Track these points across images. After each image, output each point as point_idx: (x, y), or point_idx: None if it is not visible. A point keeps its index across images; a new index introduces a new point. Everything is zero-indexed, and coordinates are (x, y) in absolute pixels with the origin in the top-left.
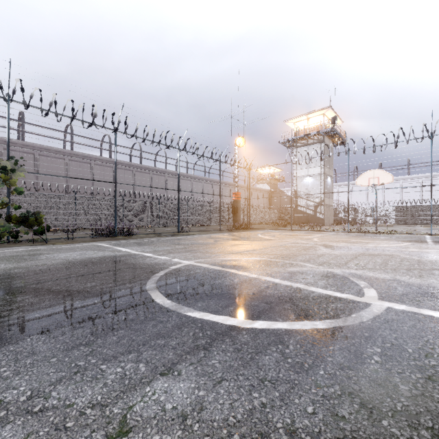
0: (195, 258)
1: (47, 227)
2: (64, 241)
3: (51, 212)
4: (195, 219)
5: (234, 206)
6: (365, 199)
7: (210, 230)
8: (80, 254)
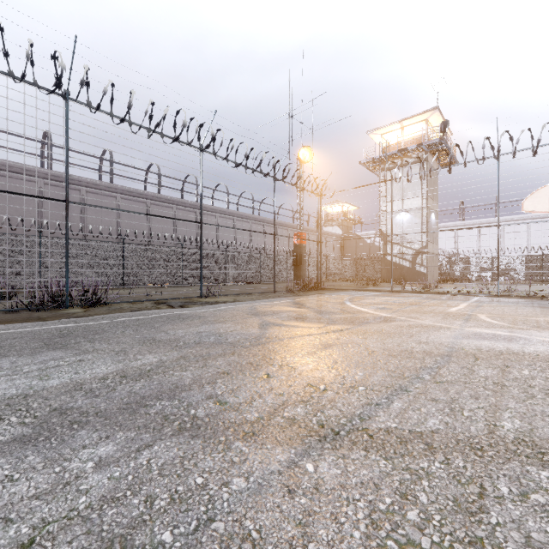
0: None
1: None
2: None
3: None
4: (237, 274)
5: (297, 253)
6: (476, 246)
7: (257, 293)
8: None
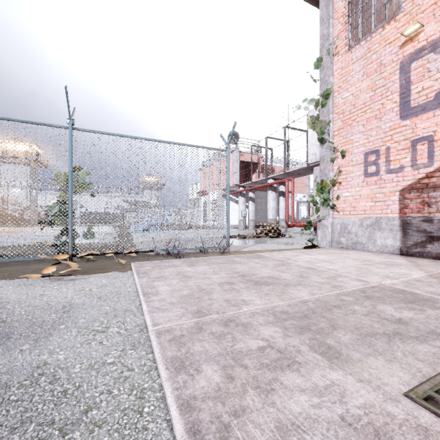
0: None
1: None
2: None
3: None
4: None
5: None
6: None
7: None
8: None
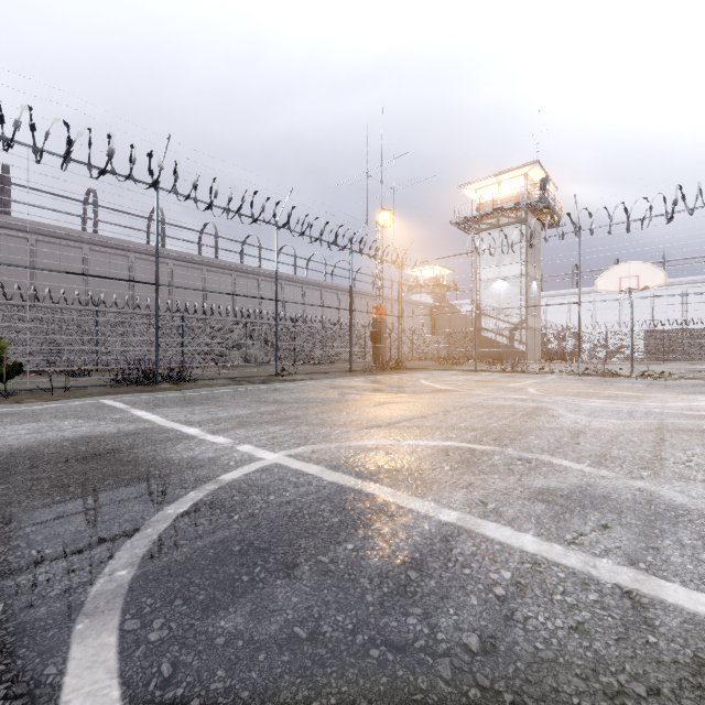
0: (292, 441)
1: (17, 367)
2: (47, 395)
3: (52, 339)
4: (308, 352)
5: (376, 329)
6: (592, 318)
7: (333, 372)
8: (38, 429)
